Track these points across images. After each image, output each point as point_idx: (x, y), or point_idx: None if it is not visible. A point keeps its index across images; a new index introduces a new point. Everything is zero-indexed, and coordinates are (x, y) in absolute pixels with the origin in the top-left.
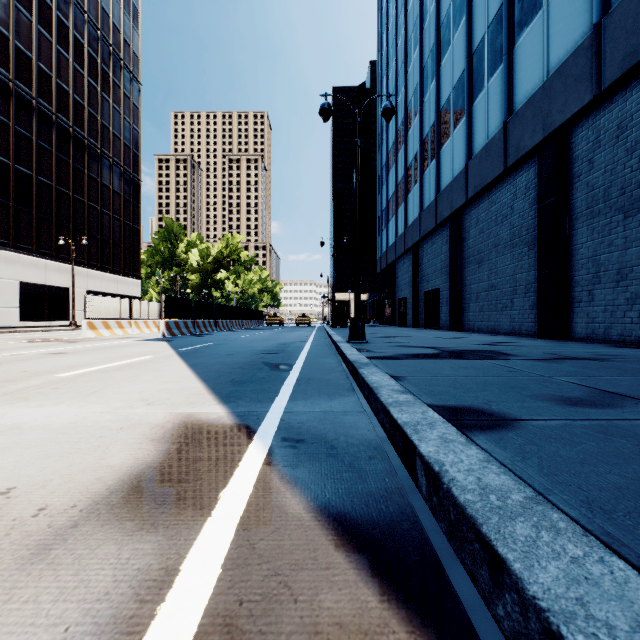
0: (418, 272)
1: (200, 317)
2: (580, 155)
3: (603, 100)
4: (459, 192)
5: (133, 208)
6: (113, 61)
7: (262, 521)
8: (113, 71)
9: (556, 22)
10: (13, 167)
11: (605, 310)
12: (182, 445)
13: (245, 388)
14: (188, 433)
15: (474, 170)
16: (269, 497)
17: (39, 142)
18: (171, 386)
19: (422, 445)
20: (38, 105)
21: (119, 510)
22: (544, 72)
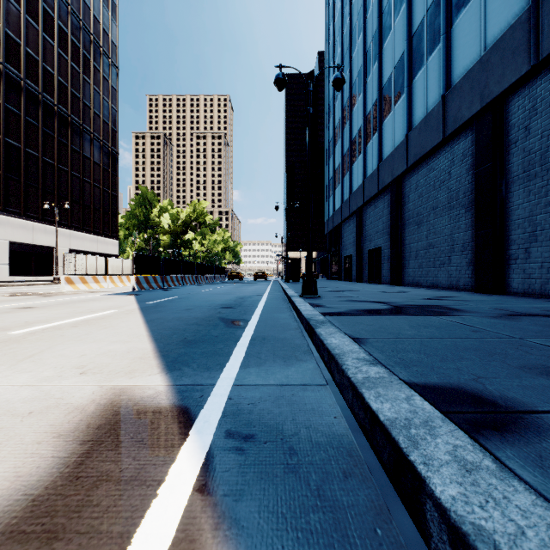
0: (362, 233)
1: (168, 273)
2: (516, 123)
3: (540, 70)
4: (400, 161)
5: (111, 177)
6: (93, 48)
7: None
8: (93, 57)
9: (493, 0)
10: (3, 140)
11: (542, 267)
12: (92, 446)
13: (195, 350)
14: (109, 422)
15: (414, 140)
16: None
17: (27, 118)
18: (118, 347)
19: (435, 479)
20: (26, 85)
21: None
22: (481, 47)
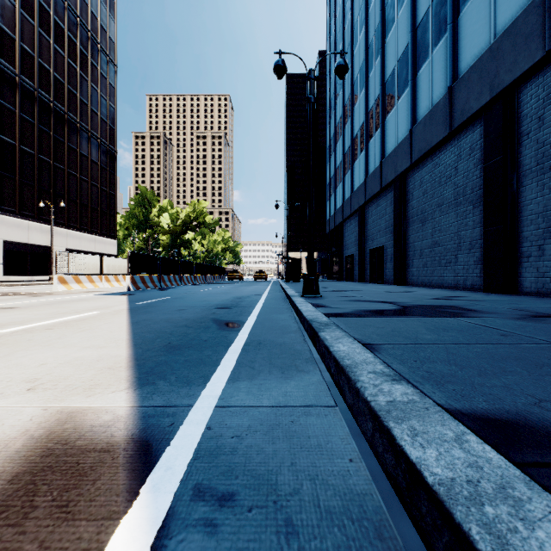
0: (363, 232)
1: (165, 272)
2: (529, 113)
3: None
4: (403, 157)
5: (109, 176)
6: (91, 45)
7: None
8: (91, 54)
9: None
10: None
11: None
12: None
13: (178, 357)
14: (31, 470)
15: (418, 135)
16: None
17: (22, 115)
18: (88, 354)
19: None
20: (21, 81)
21: None
22: (491, 35)
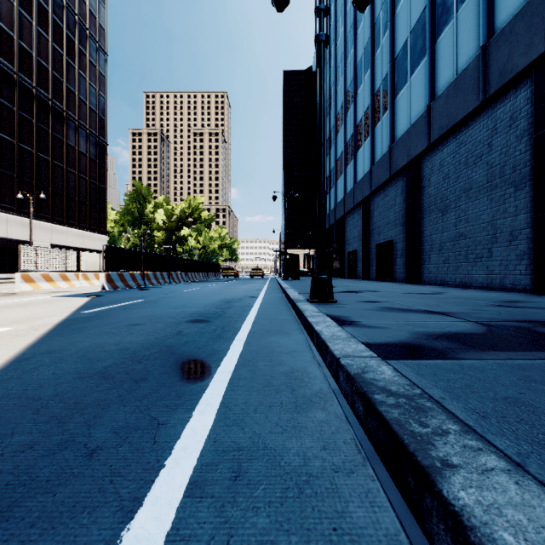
0: (368, 225)
1: (151, 269)
2: None
3: None
4: (419, 138)
5: (99, 168)
6: (79, 30)
7: None
8: (79, 39)
9: None
10: None
11: None
12: None
13: None
14: None
15: (439, 110)
16: None
17: None
18: None
19: None
20: None
21: None
22: None
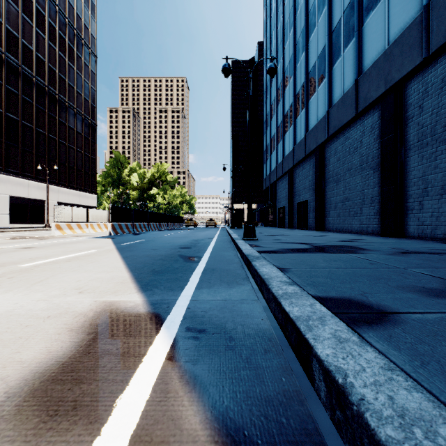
0: (292, 189)
1: (137, 221)
2: (413, 102)
3: (430, 61)
4: (322, 131)
5: (91, 144)
6: (77, 40)
7: (153, 443)
8: (77, 47)
9: (394, 6)
10: (5, 114)
11: (432, 216)
12: (96, 336)
13: (162, 277)
14: (105, 322)
15: (333, 115)
16: (166, 405)
17: (23, 97)
18: (103, 275)
19: (318, 346)
20: (23, 70)
21: (5, 425)
22: (385, 42)
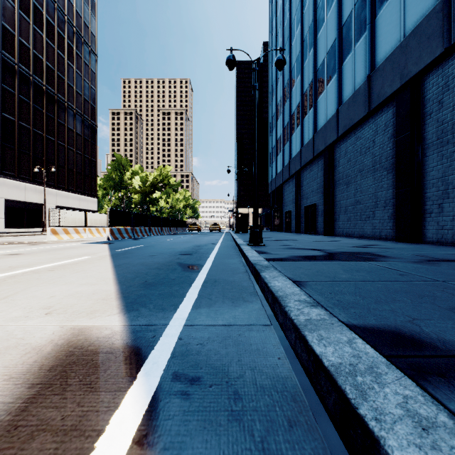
0: (299, 192)
1: (137, 225)
2: (431, 97)
3: (451, 52)
4: (331, 131)
5: (91, 146)
6: (76, 38)
7: None
8: (76, 46)
9: None
10: (0, 114)
11: (453, 219)
12: (39, 390)
13: (153, 291)
14: (61, 364)
15: (343, 114)
16: None
17: (20, 96)
18: (85, 289)
19: (390, 441)
20: (19, 69)
21: None
22: (401, 34)
